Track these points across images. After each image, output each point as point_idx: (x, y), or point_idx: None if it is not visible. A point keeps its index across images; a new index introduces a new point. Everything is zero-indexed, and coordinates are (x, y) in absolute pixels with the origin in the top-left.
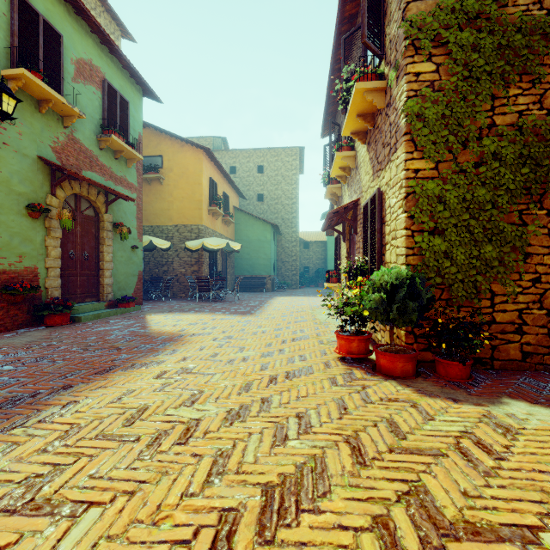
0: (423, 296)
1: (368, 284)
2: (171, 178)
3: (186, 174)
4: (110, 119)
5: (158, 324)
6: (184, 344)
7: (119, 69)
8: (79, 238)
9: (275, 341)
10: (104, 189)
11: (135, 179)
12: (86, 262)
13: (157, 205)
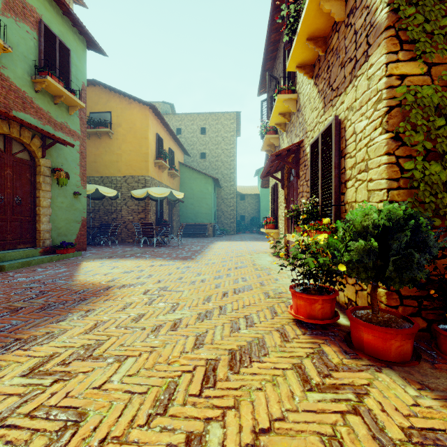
0: (431, 243)
1: (342, 226)
2: (119, 132)
3: (133, 129)
4: (48, 63)
5: (88, 273)
6: (106, 300)
7: (60, 15)
8: (9, 181)
9: (215, 294)
10: (35, 130)
11: (78, 127)
12: (18, 207)
13: (107, 158)
